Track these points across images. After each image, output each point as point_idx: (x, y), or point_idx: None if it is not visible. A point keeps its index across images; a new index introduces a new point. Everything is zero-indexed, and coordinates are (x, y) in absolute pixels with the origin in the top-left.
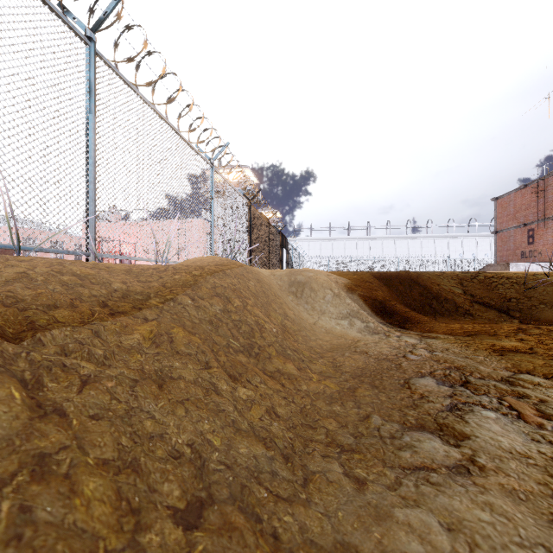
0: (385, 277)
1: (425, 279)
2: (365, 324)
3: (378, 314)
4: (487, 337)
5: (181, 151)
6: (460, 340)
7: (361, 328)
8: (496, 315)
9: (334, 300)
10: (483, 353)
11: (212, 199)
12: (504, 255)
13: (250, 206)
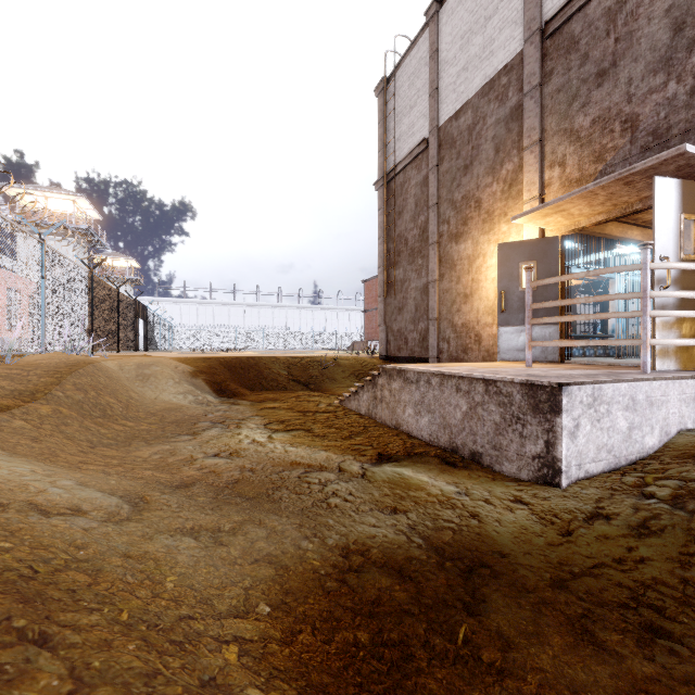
0: (231, 363)
1: (261, 364)
2: (196, 400)
3: (214, 393)
4: (270, 402)
5: (6, 235)
6: (251, 405)
7: (192, 403)
8: (301, 388)
9: (175, 385)
10: (253, 410)
11: (42, 278)
12: (370, 332)
13: (91, 276)
